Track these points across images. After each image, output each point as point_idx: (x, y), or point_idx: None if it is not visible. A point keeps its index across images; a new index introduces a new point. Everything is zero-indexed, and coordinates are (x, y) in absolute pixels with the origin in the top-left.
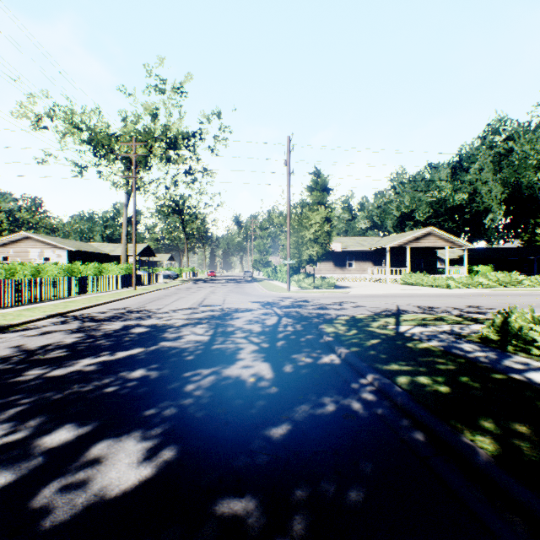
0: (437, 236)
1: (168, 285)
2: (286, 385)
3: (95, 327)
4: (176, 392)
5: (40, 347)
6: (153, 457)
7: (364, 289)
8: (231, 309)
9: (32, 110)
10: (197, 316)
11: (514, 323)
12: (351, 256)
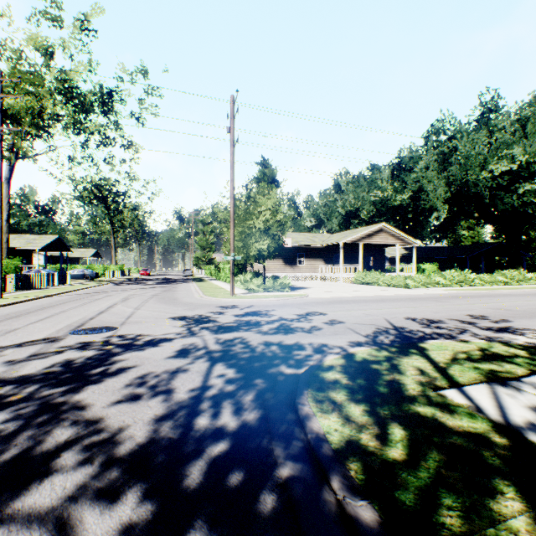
0: (388, 233)
1: (70, 288)
2: None
3: None
4: None
5: None
6: None
7: (321, 291)
8: (126, 339)
9: None
10: (25, 371)
11: None
12: (302, 252)
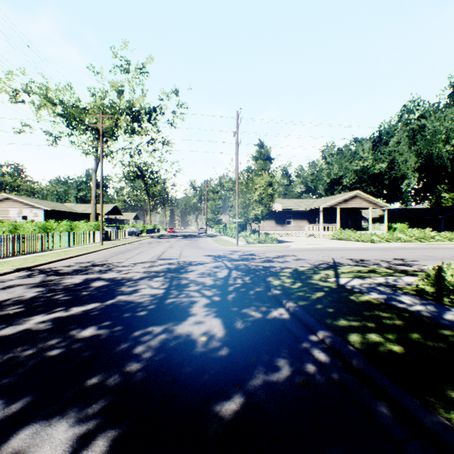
0: (362, 198)
1: (132, 240)
2: (238, 344)
3: (57, 281)
4: (124, 355)
5: None
6: (83, 451)
7: (301, 244)
8: (186, 262)
9: (10, 86)
10: (155, 269)
11: (449, 277)
12: (290, 215)
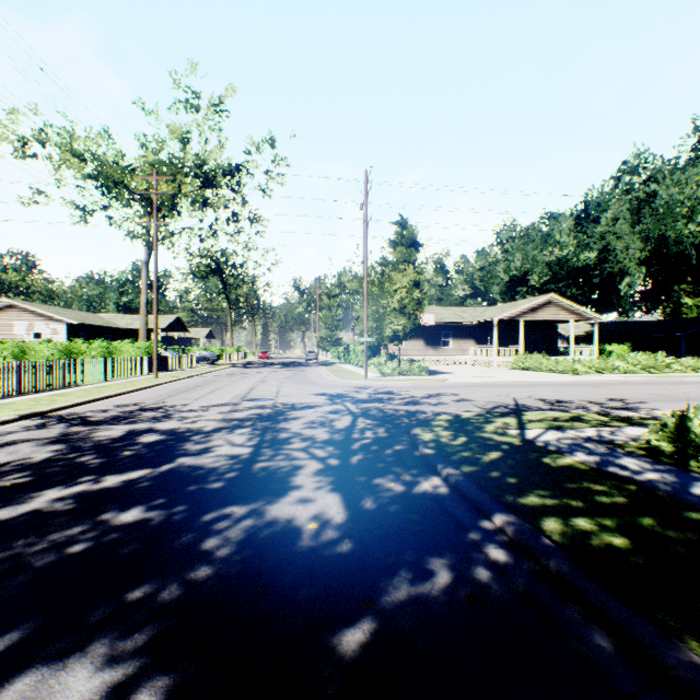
0: (559, 306)
1: (203, 371)
2: (367, 534)
3: (85, 434)
4: (187, 553)
5: None
6: None
7: (465, 376)
8: (287, 404)
9: (15, 132)
10: (238, 416)
11: (698, 428)
12: (447, 331)
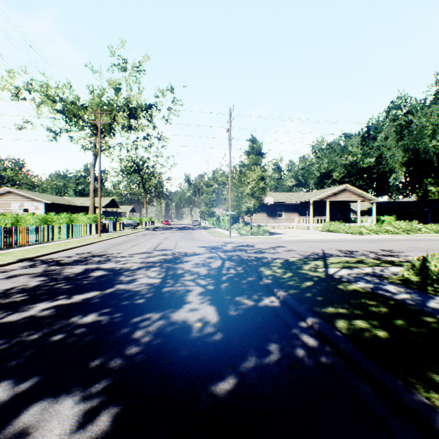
0: (351, 192)
1: (129, 232)
2: (231, 329)
3: (59, 271)
4: (124, 340)
5: (3, 291)
6: (88, 425)
7: (292, 235)
8: (181, 253)
9: (12, 84)
10: (151, 260)
11: (433, 267)
12: (281, 208)
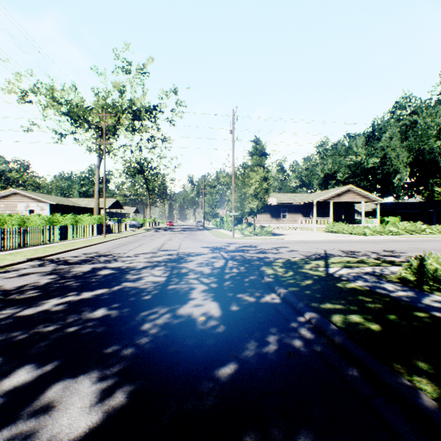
0: (355, 193)
1: (133, 233)
2: (233, 323)
3: (67, 270)
4: (133, 331)
5: (16, 288)
6: (105, 401)
7: (295, 236)
8: (185, 253)
9: (19, 87)
10: (156, 260)
11: (429, 266)
12: (284, 208)
